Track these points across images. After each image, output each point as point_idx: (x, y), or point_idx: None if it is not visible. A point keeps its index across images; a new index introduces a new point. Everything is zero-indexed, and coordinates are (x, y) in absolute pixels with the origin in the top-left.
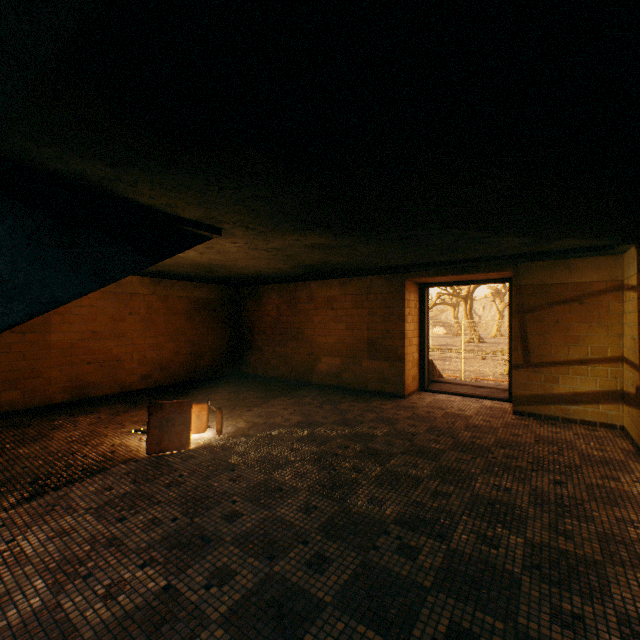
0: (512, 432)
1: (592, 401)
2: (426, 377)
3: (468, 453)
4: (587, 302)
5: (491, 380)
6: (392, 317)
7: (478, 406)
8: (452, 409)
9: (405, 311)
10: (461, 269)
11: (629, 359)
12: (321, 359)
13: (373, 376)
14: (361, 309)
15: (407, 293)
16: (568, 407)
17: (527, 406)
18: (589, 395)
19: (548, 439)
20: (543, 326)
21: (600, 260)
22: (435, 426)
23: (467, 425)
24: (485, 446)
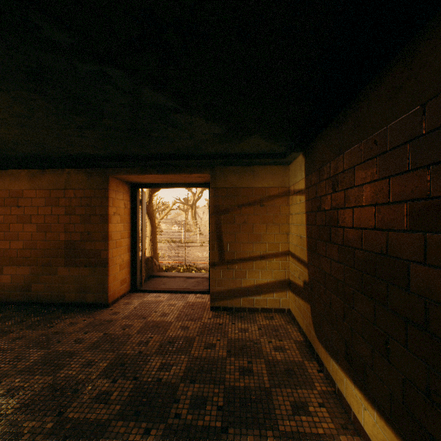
0: (207, 341)
1: (270, 290)
2: (139, 277)
3: (144, 416)
4: (266, 205)
5: (204, 263)
6: (94, 217)
7: (182, 304)
8: (155, 315)
9: (109, 210)
10: (166, 168)
11: (296, 254)
12: (3, 270)
13: (72, 286)
14: (57, 207)
15: (113, 191)
16: (253, 298)
17: (222, 301)
18: (268, 286)
19: (239, 344)
20: (235, 226)
21: (275, 169)
22: (122, 355)
23: (163, 342)
24: (173, 385)
